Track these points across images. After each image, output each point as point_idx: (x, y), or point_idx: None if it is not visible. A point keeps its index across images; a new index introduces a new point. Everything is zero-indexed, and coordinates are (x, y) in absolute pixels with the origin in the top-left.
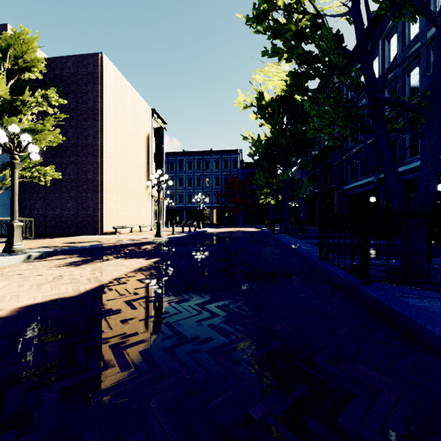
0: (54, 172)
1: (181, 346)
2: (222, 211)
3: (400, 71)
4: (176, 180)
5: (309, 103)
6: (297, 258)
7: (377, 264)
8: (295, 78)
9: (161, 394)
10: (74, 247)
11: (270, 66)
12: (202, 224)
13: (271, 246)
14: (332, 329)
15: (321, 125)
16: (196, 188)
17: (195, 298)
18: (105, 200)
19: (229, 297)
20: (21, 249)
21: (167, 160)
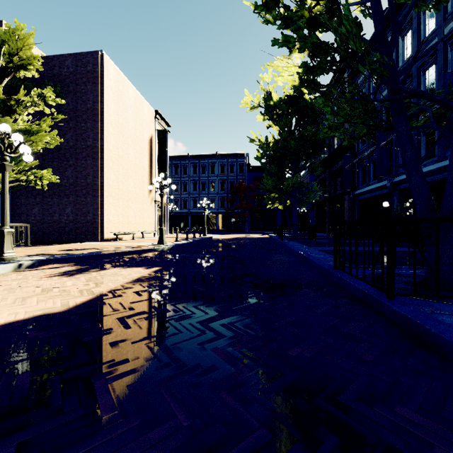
0: (51, 176)
1: (179, 377)
2: (228, 216)
3: (415, 69)
4: (181, 184)
5: (322, 98)
6: (308, 267)
7: (398, 275)
8: (307, 73)
9: (150, 451)
10: (70, 255)
11: (280, 60)
12: (207, 231)
13: (280, 253)
14: (358, 355)
15: (335, 123)
16: (201, 193)
17: (197, 314)
18: (106, 205)
19: (236, 313)
20: (12, 257)
21: (171, 164)
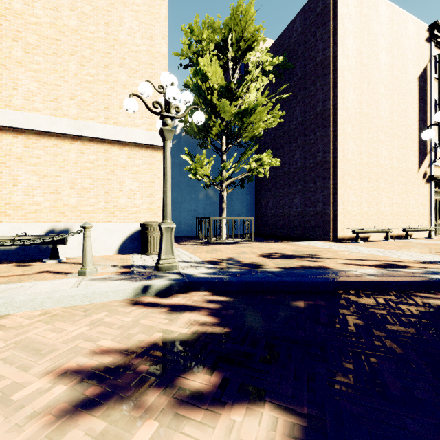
0: (270, 159)
1: None
2: None
3: None
4: None
5: None
6: None
7: None
8: None
9: None
10: (244, 272)
11: None
12: None
13: None
14: None
15: None
16: None
17: None
18: (340, 190)
19: None
20: (170, 265)
21: None
